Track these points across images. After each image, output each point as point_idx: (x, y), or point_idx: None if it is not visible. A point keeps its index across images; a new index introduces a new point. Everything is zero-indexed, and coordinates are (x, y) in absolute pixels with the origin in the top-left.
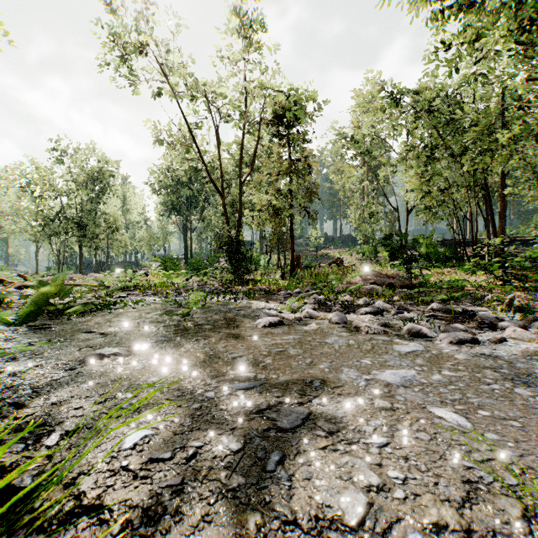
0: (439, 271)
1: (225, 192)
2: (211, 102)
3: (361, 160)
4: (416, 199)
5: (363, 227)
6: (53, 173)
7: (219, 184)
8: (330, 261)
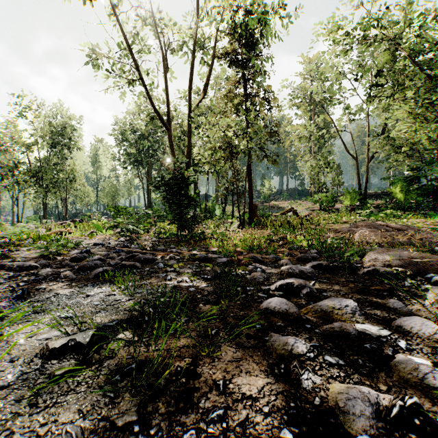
0: (436, 221)
1: (181, 143)
2: (160, 34)
3: (308, 119)
4: (381, 144)
5: (318, 176)
6: (15, 126)
7: (174, 134)
8: (283, 211)
